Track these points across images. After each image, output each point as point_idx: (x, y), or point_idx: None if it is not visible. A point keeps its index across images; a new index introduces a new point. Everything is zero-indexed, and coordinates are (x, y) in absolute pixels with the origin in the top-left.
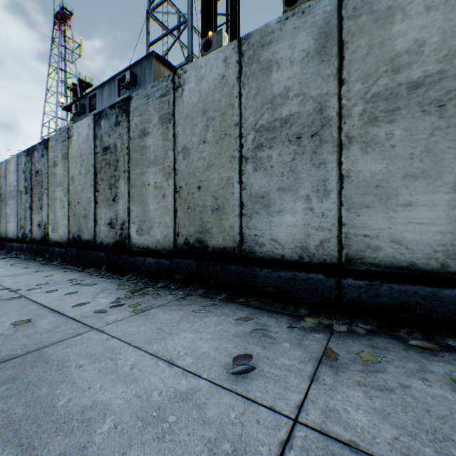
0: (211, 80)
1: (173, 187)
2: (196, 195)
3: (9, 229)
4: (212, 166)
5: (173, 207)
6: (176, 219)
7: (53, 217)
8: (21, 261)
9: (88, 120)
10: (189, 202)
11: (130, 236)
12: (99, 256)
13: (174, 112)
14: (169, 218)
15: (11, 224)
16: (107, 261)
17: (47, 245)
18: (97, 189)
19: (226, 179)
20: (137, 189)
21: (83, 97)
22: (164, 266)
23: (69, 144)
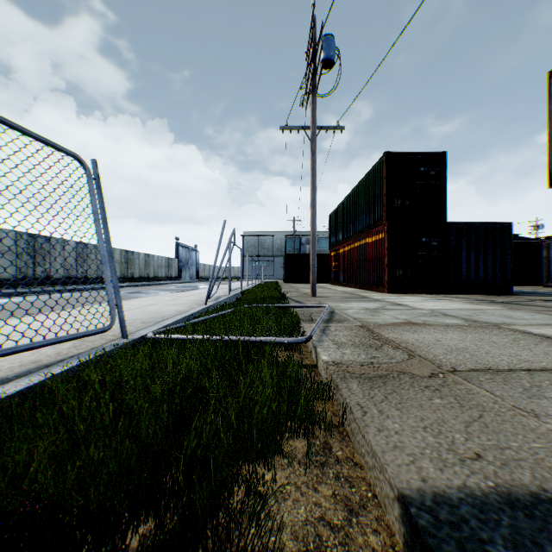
0: None
1: None
2: None
3: None
4: None
5: None
6: None
7: None
8: None
9: None
10: None
11: None
12: None
13: None
14: None
15: None
16: None
17: None
18: None
19: None
20: None
21: None
22: None
23: None
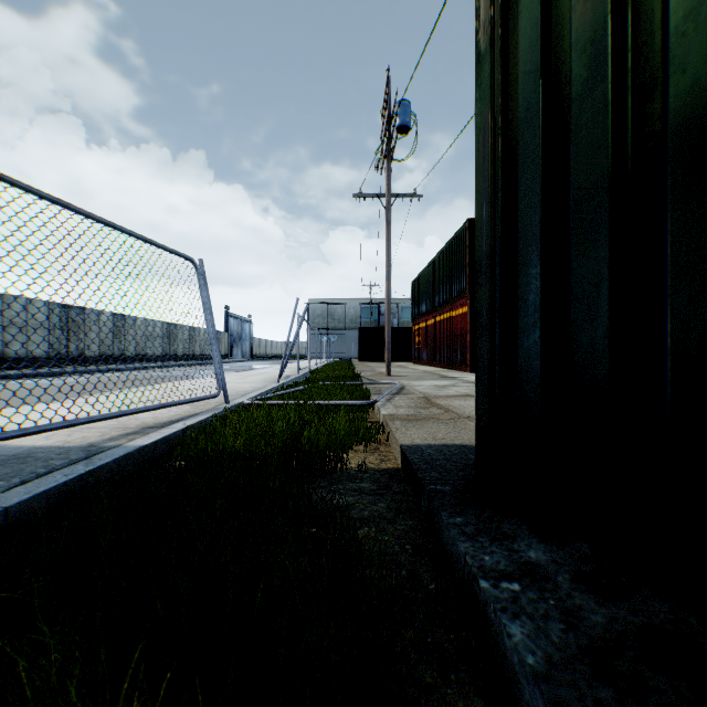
0: None
1: None
2: None
3: None
4: None
5: None
6: None
7: None
8: None
9: None
10: None
11: None
12: None
13: None
14: None
15: None
16: None
17: None
18: None
19: None
20: None
21: None
22: None
23: None
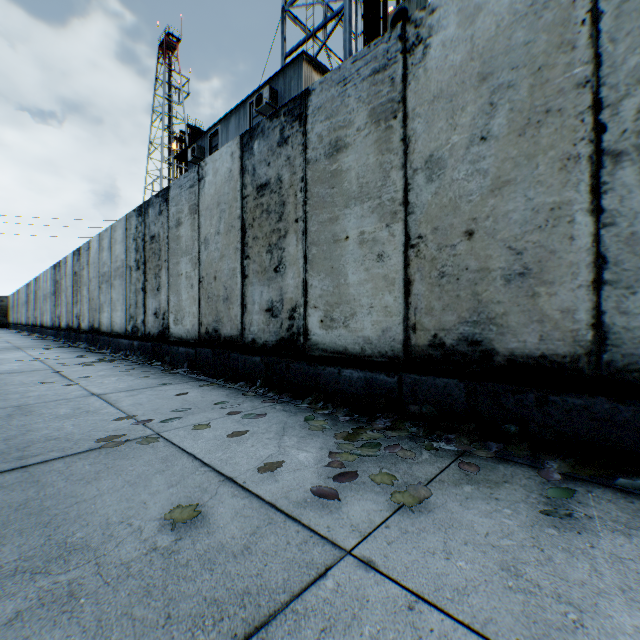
0: (505, 8)
1: (402, 237)
2: (460, 249)
3: (115, 319)
4: (507, 185)
5: (402, 276)
6: (409, 297)
7: (174, 302)
8: (133, 366)
9: (231, 147)
10: (442, 264)
11: (307, 331)
12: (250, 363)
13: (406, 96)
14: (394, 297)
15: (117, 313)
16: (265, 372)
17: (166, 343)
18: (247, 255)
19: (550, 209)
20: (323, 249)
21: (200, 138)
22: (382, 386)
23: (199, 189)
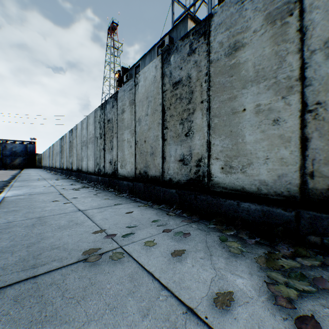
0: None
1: (298, 105)
2: None
3: (89, 165)
4: None
5: (298, 135)
6: (306, 151)
7: (120, 156)
8: (99, 191)
9: (155, 62)
10: None
11: (210, 174)
12: (168, 193)
13: None
14: (289, 151)
15: (90, 162)
16: (179, 199)
17: (116, 178)
18: (165, 127)
19: None
20: (223, 119)
21: (130, 69)
22: (279, 217)
23: (135, 90)
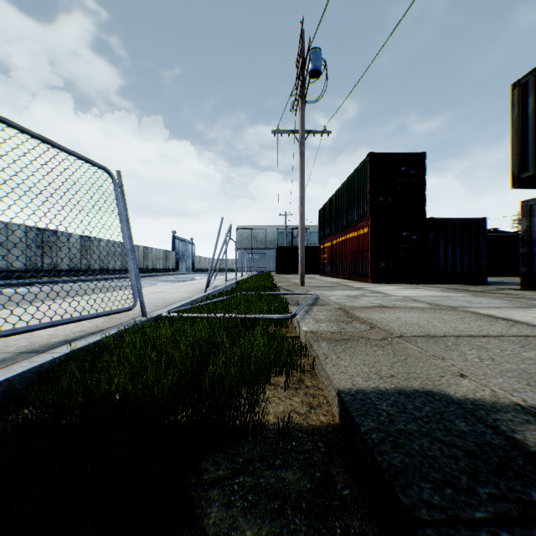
0: None
1: None
2: None
3: None
4: None
5: None
6: None
7: None
8: None
9: None
10: None
11: None
12: None
13: None
14: None
15: None
16: None
17: None
18: None
19: None
20: None
21: None
22: None
23: None
